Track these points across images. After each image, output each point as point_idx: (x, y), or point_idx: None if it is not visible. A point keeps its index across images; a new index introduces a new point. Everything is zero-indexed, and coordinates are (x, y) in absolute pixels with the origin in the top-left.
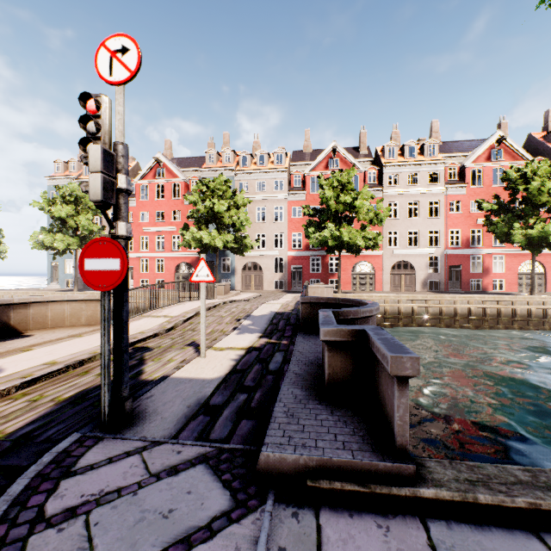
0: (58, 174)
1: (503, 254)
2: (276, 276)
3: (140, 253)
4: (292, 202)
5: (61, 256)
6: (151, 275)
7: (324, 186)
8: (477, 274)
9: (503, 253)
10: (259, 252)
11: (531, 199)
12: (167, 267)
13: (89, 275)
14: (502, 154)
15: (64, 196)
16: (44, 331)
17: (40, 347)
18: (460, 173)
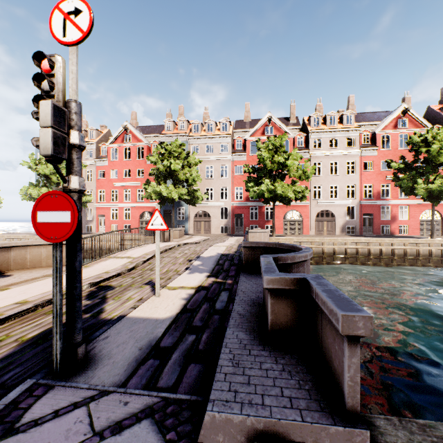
0: None
1: (407, 204)
2: (222, 223)
3: (111, 204)
4: (235, 162)
5: None
6: (120, 222)
7: (261, 148)
8: (386, 220)
9: (407, 204)
10: (208, 203)
11: (431, 159)
12: (133, 215)
13: (41, 227)
14: (406, 123)
15: None
16: (23, 271)
17: (16, 286)
18: (372, 138)
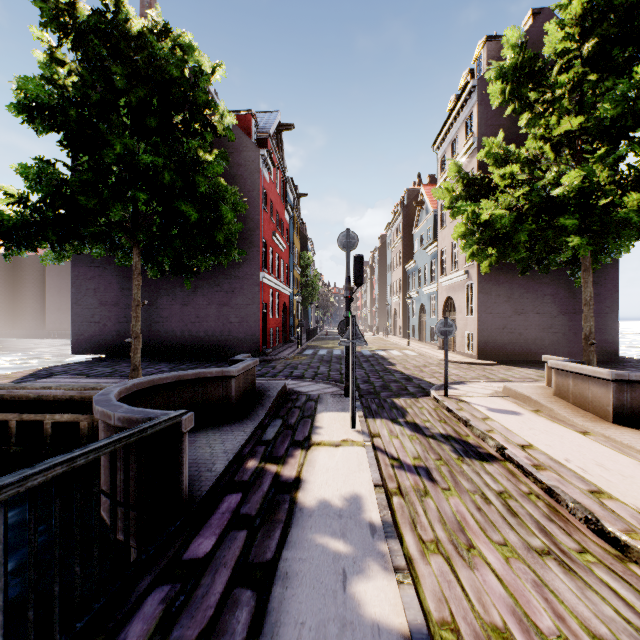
0: None
1: None
2: None
3: None
4: None
5: None
6: None
7: None
8: None
9: None
10: None
11: None
12: None
13: None
14: None
15: None
16: None
17: (594, 438)
18: None
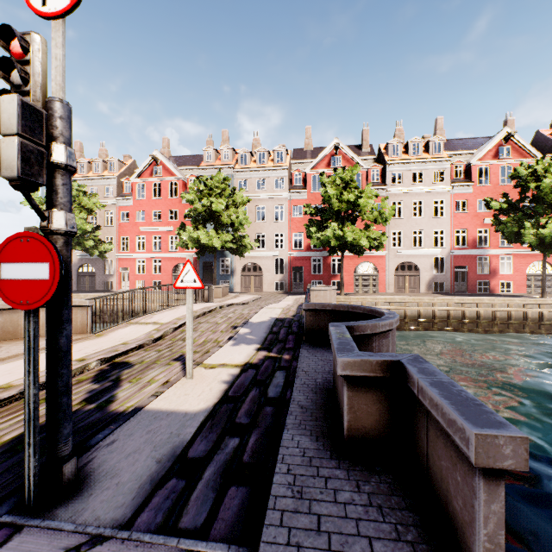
0: None
1: (511, 254)
2: (277, 278)
3: (137, 254)
4: (293, 201)
5: None
6: (148, 277)
7: (326, 184)
8: (484, 275)
9: (511, 254)
10: (259, 253)
11: (543, 197)
12: (164, 268)
13: (6, 287)
14: (510, 151)
15: None
16: (13, 343)
17: (1, 363)
18: (466, 171)
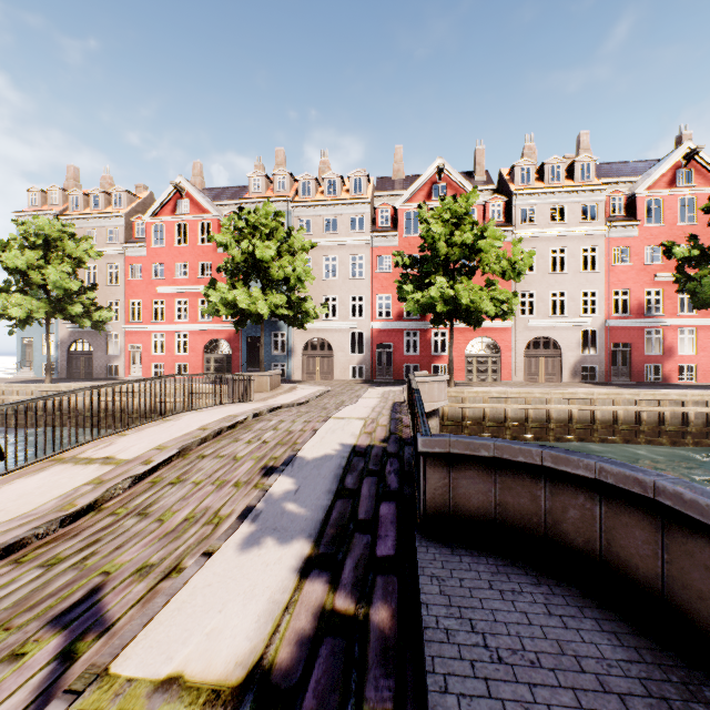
0: (34, 209)
1: (694, 326)
2: (354, 359)
3: (152, 325)
4: (377, 249)
5: (23, 328)
6: (169, 358)
7: (428, 218)
8: (655, 356)
9: (694, 325)
10: (328, 324)
11: None
12: (192, 345)
13: None
14: (692, 176)
15: (26, 237)
16: None
17: None
18: (627, 206)
